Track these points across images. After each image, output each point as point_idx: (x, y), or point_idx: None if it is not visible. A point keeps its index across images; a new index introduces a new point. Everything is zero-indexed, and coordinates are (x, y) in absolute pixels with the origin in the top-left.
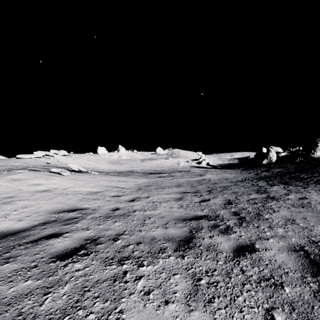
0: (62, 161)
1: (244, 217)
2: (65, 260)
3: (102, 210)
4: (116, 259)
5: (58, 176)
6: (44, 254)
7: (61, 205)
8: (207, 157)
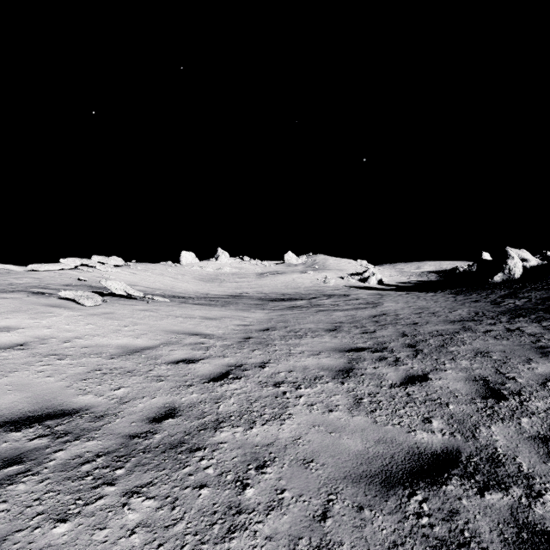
0: (109, 276)
1: None
2: None
3: (121, 419)
4: None
5: (71, 307)
6: None
7: (12, 399)
8: (377, 269)
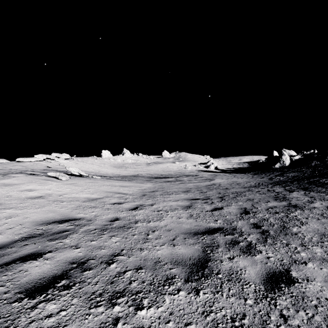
0: (63, 164)
1: (267, 231)
2: (36, 297)
3: (98, 221)
4: (106, 295)
5: (55, 180)
6: (11, 287)
7: (52, 215)
8: (215, 160)
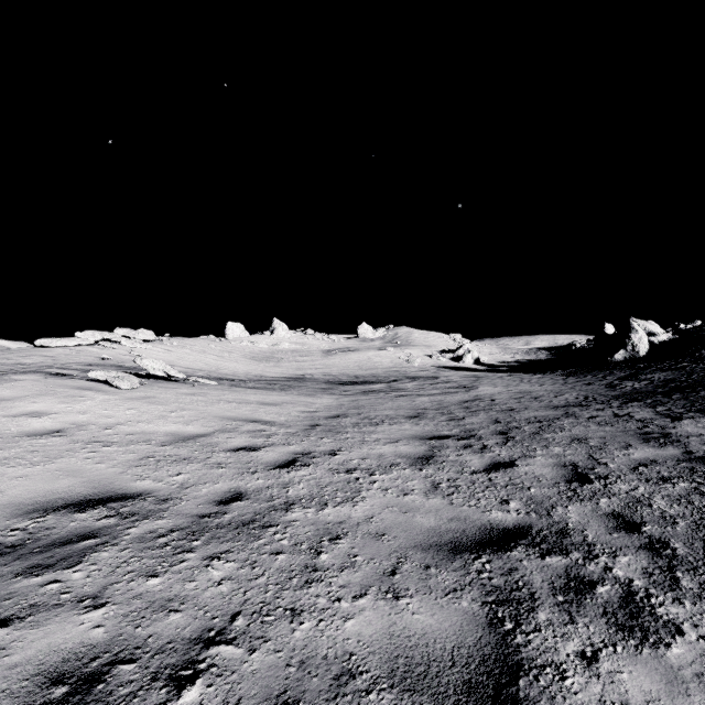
0: (139, 353)
1: (665, 542)
2: None
3: (187, 502)
4: None
5: (105, 390)
6: None
7: (67, 484)
8: (474, 345)
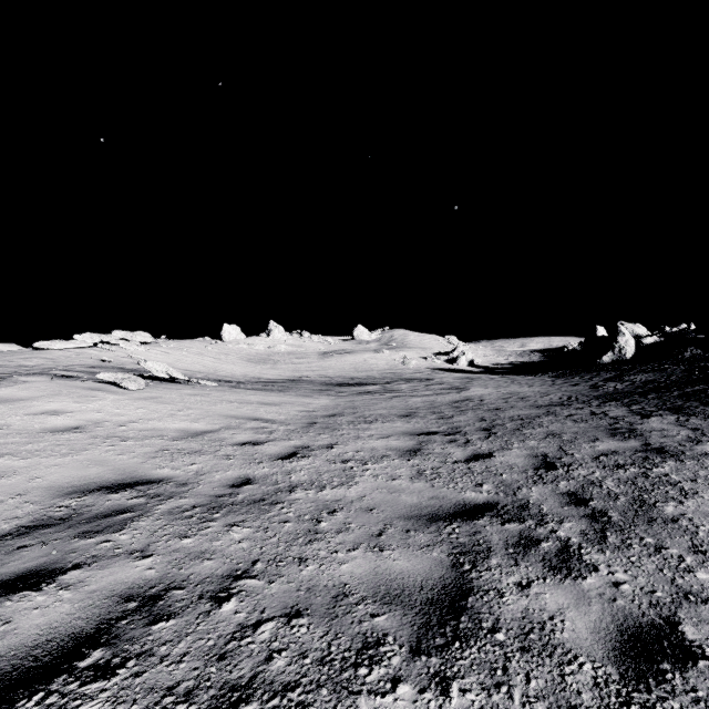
0: (137, 356)
1: (605, 512)
2: (16, 701)
3: (204, 486)
4: (204, 696)
5: (114, 391)
6: None
7: (97, 471)
8: (469, 347)
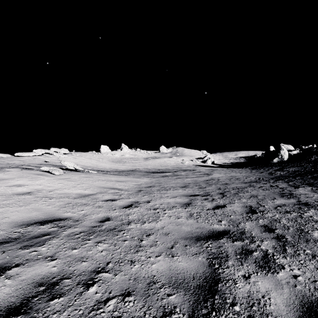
0: (61, 159)
1: (283, 236)
2: None
3: (86, 221)
4: None
5: (48, 175)
6: None
7: (35, 214)
8: (212, 155)
